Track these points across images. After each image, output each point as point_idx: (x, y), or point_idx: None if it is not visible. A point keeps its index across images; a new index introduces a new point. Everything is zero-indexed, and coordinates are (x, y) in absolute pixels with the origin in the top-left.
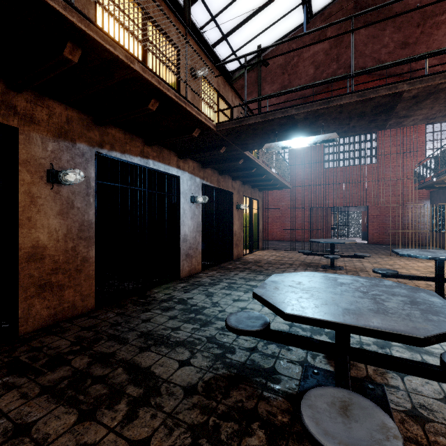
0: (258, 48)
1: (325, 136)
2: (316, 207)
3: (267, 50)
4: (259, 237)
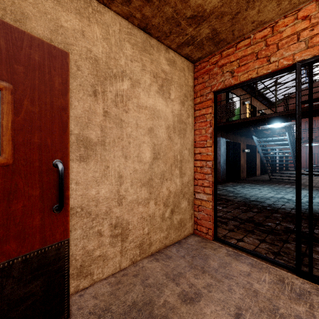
0: (288, 95)
1: (318, 144)
2: (315, 153)
3: (292, 94)
4: (288, 164)
